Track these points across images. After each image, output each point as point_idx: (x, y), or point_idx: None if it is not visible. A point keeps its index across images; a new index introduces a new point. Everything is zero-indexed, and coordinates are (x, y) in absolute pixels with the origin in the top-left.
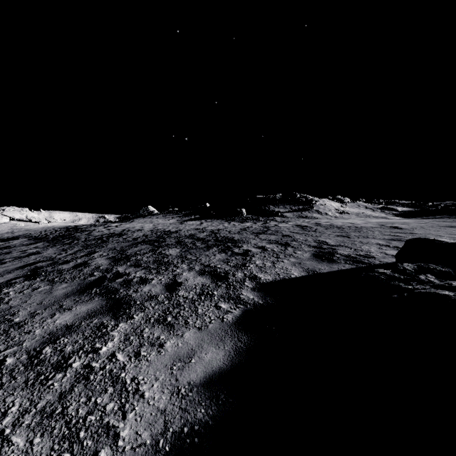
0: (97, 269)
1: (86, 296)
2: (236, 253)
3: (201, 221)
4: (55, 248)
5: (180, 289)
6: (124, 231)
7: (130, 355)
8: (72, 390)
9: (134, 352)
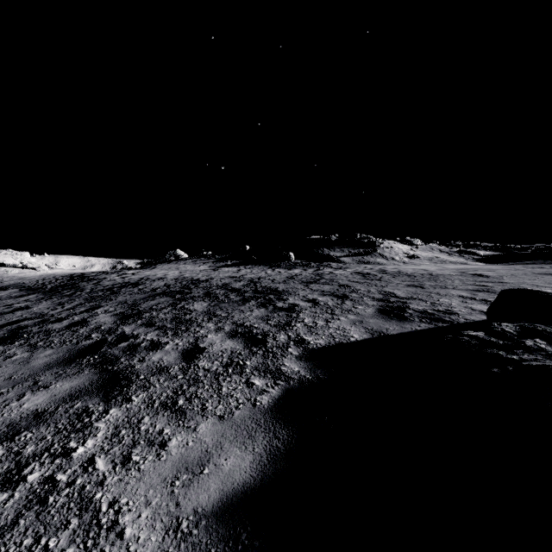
0: (97, 330)
1: (74, 367)
2: (280, 308)
3: (240, 267)
4: (50, 301)
5: (201, 358)
6: (142, 279)
7: (116, 460)
8: (15, 524)
9: (122, 455)
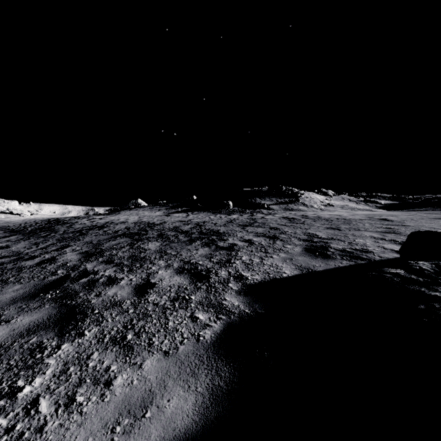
0: (63, 266)
1: (36, 301)
2: (221, 247)
3: (188, 213)
4: (27, 241)
5: (151, 292)
6: (107, 223)
7: (60, 402)
8: None
9: (66, 396)
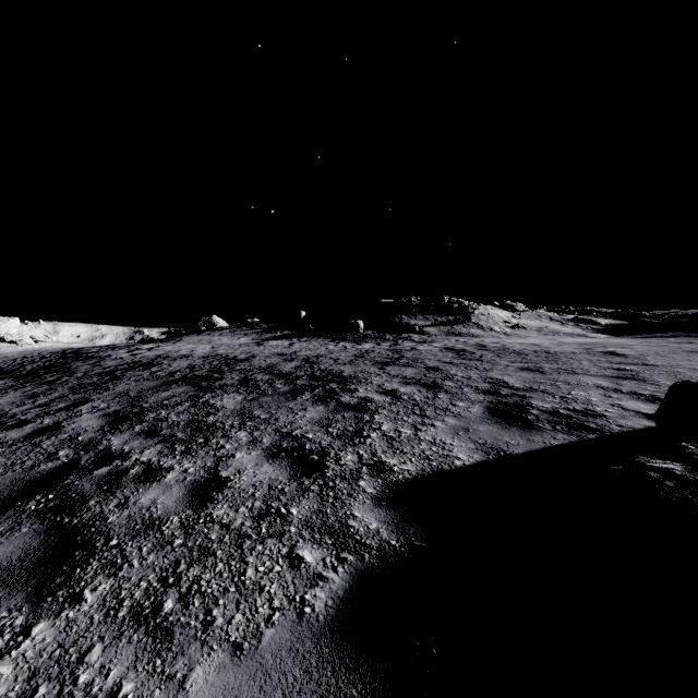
0: (70, 442)
1: (8, 518)
2: (346, 405)
3: (292, 340)
4: (20, 391)
5: (220, 500)
6: (158, 358)
7: None
8: None
9: None
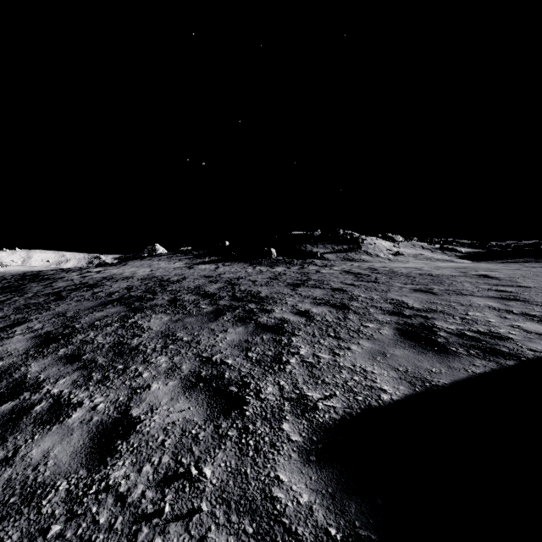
0: None
1: None
2: (264, 326)
3: (218, 264)
4: None
5: (123, 452)
6: (103, 279)
7: None
8: None
9: None
